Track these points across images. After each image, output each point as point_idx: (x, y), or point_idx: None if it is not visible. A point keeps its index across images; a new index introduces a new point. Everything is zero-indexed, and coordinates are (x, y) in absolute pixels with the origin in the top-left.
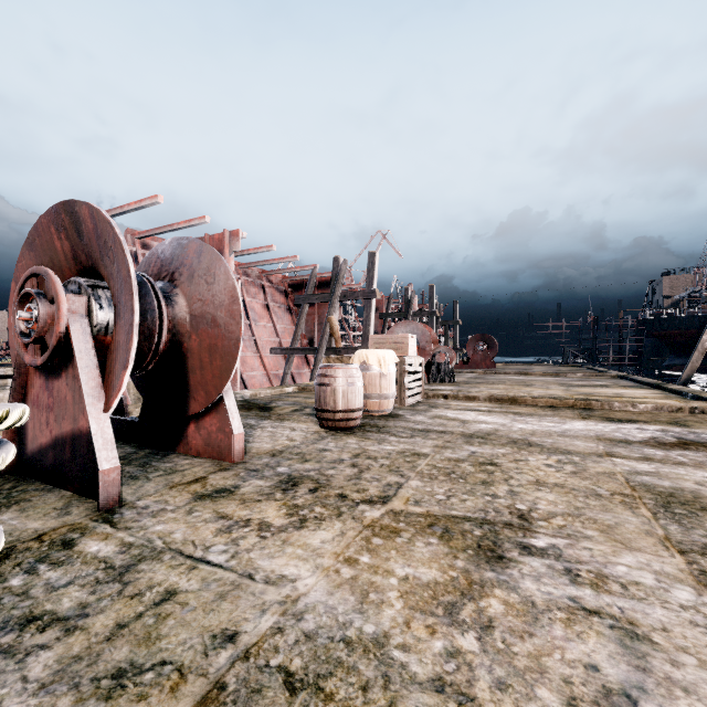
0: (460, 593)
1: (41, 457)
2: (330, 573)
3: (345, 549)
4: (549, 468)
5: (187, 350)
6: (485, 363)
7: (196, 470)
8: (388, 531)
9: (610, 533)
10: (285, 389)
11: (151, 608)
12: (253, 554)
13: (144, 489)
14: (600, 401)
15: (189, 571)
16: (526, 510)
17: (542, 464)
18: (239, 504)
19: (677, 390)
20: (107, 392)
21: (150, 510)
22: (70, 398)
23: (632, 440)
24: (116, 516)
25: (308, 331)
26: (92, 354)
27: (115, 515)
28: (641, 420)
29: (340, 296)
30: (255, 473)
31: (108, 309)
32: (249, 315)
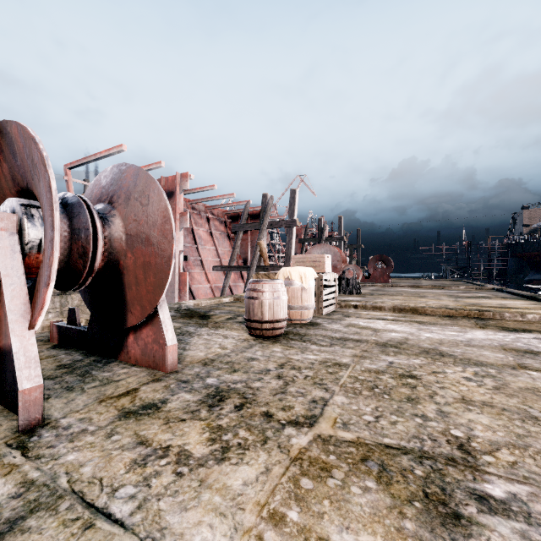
0: None
1: None
2: None
3: (269, 497)
4: (470, 383)
5: (123, 267)
6: (383, 278)
7: (130, 380)
8: (318, 468)
9: None
10: (222, 299)
11: None
12: (163, 502)
13: (73, 404)
14: (492, 312)
15: (82, 532)
16: (464, 439)
17: (461, 377)
18: (162, 424)
19: None
20: (33, 309)
21: (70, 432)
22: (2, 314)
23: (536, 350)
24: (33, 439)
25: (243, 253)
26: (19, 271)
27: (32, 437)
28: (534, 329)
29: (268, 225)
30: (185, 384)
31: (41, 228)
32: (196, 240)
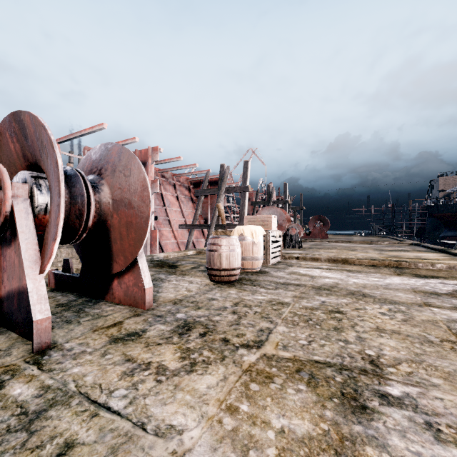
0: (334, 452)
1: None
2: (214, 424)
3: (227, 395)
4: (384, 316)
5: (110, 226)
6: (321, 235)
7: (116, 315)
8: (263, 377)
9: (453, 381)
10: (187, 252)
11: None
12: (148, 399)
13: (73, 332)
14: (408, 262)
15: (90, 419)
16: (375, 356)
17: (378, 312)
18: (143, 347)
19: None
20: (42, 258)
21: (73, 352)
22: (17, 262)
23: (440, 292)
24: (45, 358)
25: (204, 214)
26: (32, 228)
27: (44, 356)
28: (441, 276)
29: (225, 190)
30: (160, 318)
31: (47, 195)
32: (165, 203)
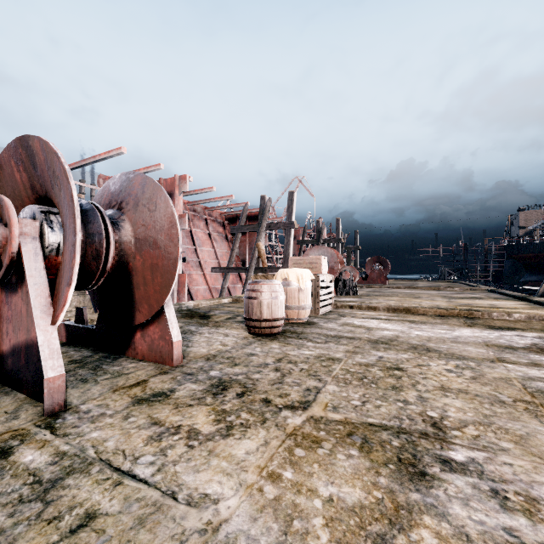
0: (387, 521)
1: (2, 363)
2: (254, 492)
3: (268, 462)
4: (450, 374)
5: (132, 269)
6: (380, 280)
7: (139, 373)
8: (309, 441)
9: (525, 445)
10: (222, 300)
11: (66, 536)
12: (179, 466)
13: (90, 393)
14: (480, 311)
15: (113, 488)
16: (438, 418)
17: (443, 369)
18: (172, 409)
19: (541, 302)
20: (55, 306)
21: (91, 415)
22: (24, 311)
23: (516, 346)
24: (58, 421)
25: (241, 255)
26: (42, 272)
27: (58, 420)
28: (518, 328)
29: (266, 227)
30: (190, 376)
31: (59, 233)
32: (194, 242)
